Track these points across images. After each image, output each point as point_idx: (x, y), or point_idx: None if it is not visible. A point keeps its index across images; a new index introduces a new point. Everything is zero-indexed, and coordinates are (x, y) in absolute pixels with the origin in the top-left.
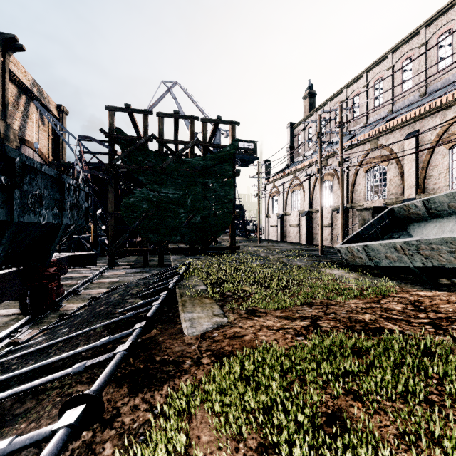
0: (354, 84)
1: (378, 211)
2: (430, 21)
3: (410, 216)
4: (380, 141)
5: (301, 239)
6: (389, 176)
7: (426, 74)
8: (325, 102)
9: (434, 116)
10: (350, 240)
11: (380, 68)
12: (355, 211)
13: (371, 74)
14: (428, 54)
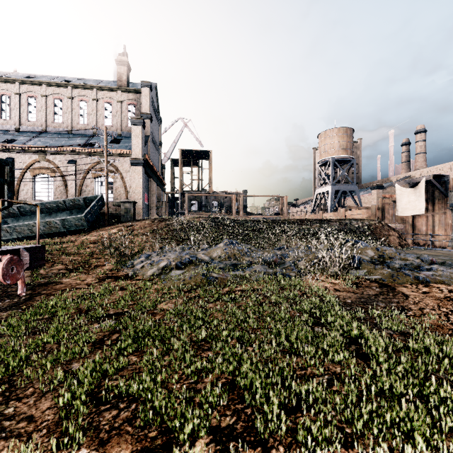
0: None
1: None
2: (23, 82)
3: (10, 214)
4: None
5: None
6: None
7: (20, 116)
8: None
9: (25, 154)
10: None
11: None
12: None
13: None
14: (22, 103)
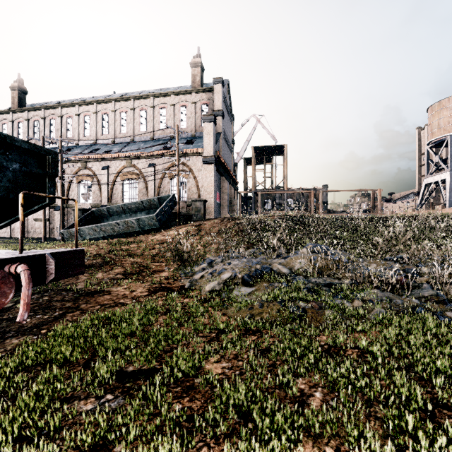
0: (68, 108)
1: (86, 211)
2: (117, 100)
3: (102, 215)
4: (88, 165)
5: (13, 233)
6: (93, 189)
7: (115, 130)
8: (40, 108)
9: (116, 162)
10: (70, 227)
11: (88, 108)
12: (70, 210)
13: (82, 109)
14: (116, 118)
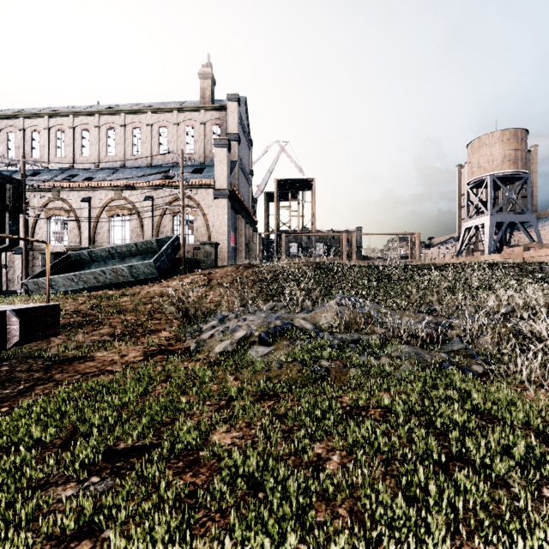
0: (34, 119)
1: (60, 255)
2: (102, 113)
3: (82, 261)
4: (62, 195)
5: None
6: (70, 227)
7: (100, 151)
8: None
9: (101, 192)
10: (36, 277)
11: (62, 121)
12: (37, 253)
13: (53, 121)
14: (101, 137)
